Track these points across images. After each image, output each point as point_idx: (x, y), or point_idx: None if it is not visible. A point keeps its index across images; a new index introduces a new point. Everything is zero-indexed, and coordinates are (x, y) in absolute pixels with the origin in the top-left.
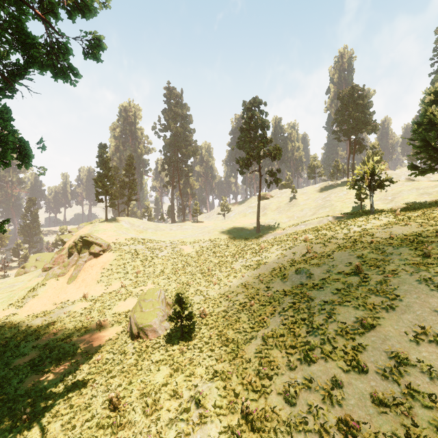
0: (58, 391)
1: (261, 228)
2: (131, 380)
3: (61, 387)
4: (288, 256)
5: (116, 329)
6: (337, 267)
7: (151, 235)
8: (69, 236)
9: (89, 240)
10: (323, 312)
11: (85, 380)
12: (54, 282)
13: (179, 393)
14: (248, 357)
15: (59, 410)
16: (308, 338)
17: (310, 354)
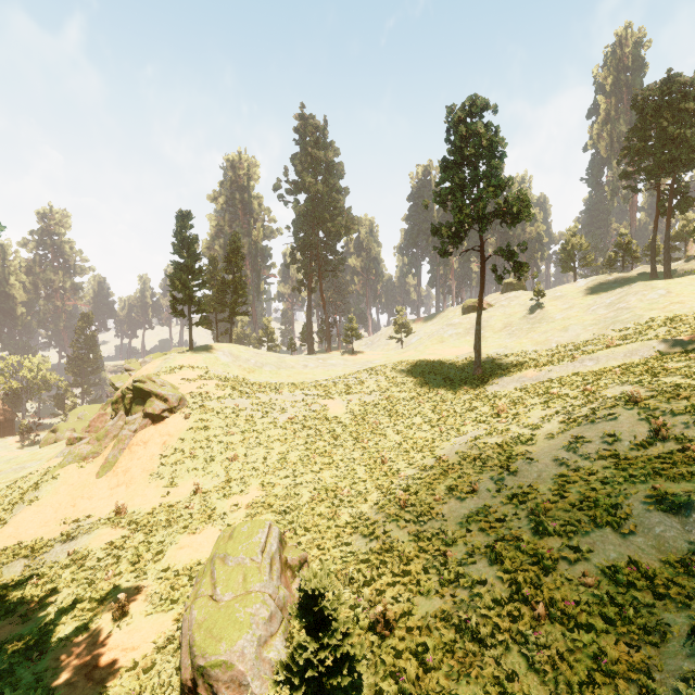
0: None
1: (482, 365)
2: None
3: None
4: (595, 443)
5: (157, 624)
6: None
7: (269, 377)
8: (125, 378)
9: (145, 388)
10: None
11: None
12: (74, 471)
13: None
14: None
15: None
16: None
17: None
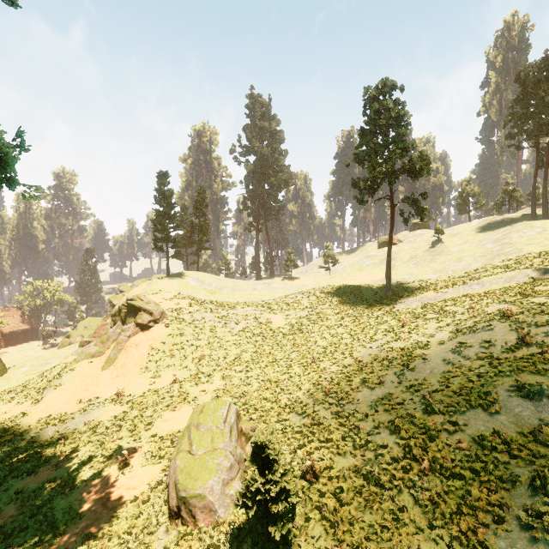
0: None
1: (392, 288)
2: None
3: None
4: (475, 348)
5: (150, 472)
6: None
7: (227, 297)
8: (120, 297)
9: (136, 305)
10: None
11: None
12: (86, 365)
13: None
14: None
15: None
16: None
17: None
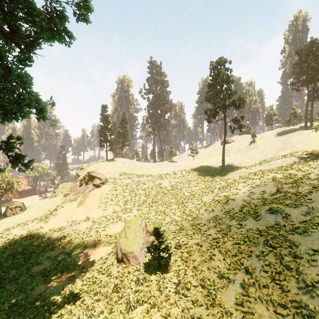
0: (56, 304)
1: (226, 167)
2: (112, 308)
3: (59, 300)
4: (257, 194)
5: (106, 249)
6: (318, 209)
7: (138, 172)
8: (82, 171)
9: (93, 175)
10: (315, 264)
11: (76, 298)
12: (69, 205)
13: None
14: (227, 308)
15: None
16: (302, 297)
17: None
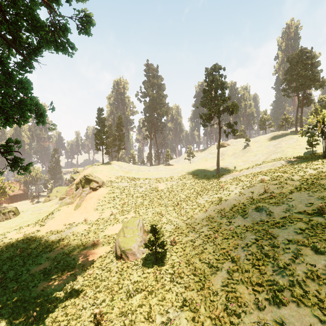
0: (59, 298)
1: (220, 170)
2: (113, 297)
3: (62, 295)
4: (246, 195)
5: (105, 248)
6: (297, 206)
7: (134, 175)
8: (77, 175)
9: (90, 178)
10: (288, 251)
11: (79, 291)
12: (65, 208)
13: (152, 317)
14: (214, 289)
15: (57, 317)
16: (275, 277)
17: (279, 296)
